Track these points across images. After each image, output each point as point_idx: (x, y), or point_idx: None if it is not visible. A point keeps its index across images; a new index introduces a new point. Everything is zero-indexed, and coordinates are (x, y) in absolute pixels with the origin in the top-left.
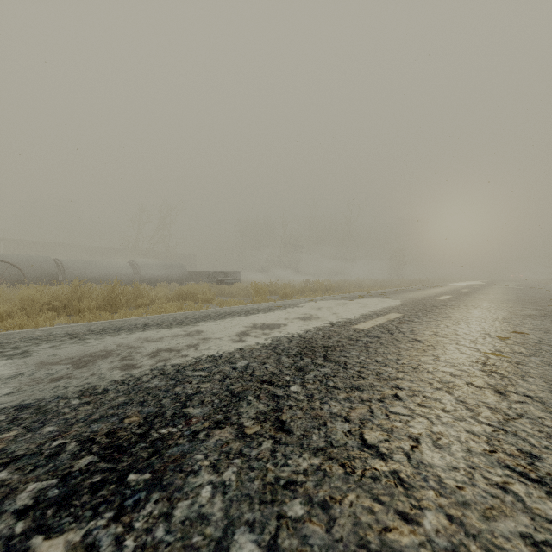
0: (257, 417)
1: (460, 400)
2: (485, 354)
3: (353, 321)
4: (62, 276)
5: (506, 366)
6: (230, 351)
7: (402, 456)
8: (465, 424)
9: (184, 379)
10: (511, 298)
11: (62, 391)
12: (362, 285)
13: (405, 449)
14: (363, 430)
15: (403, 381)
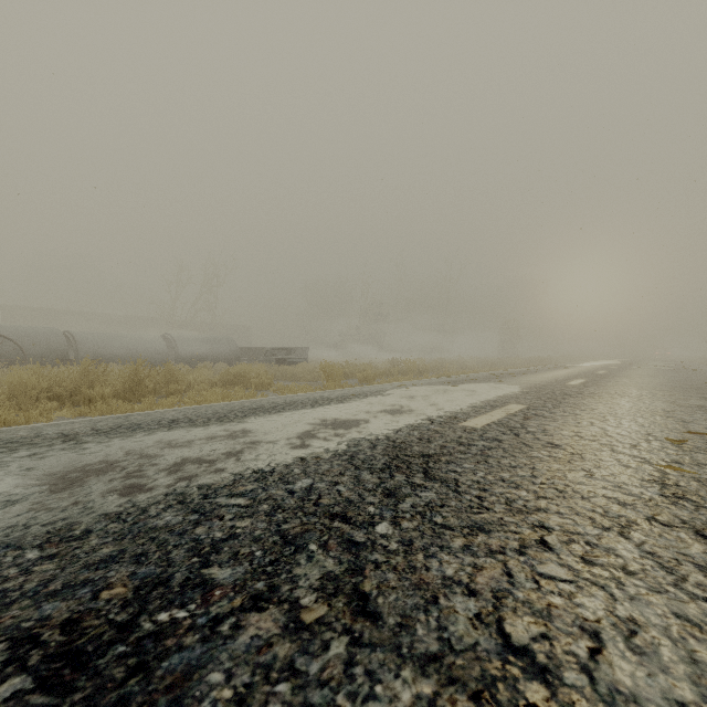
0: (322, 585)
1: (646, 551)
2: (658, 466)
3: (459, 415)
4: (74, 354)
5: (697, 488)
6: (287, 463)
7: (579, 675)
8: (668, 600)
9: (212, 512)
10: (665, 383)
11: (18, 533)
12: (465, 365)
13: (581, 658)
14: (501, 614)
15: (548, 515)
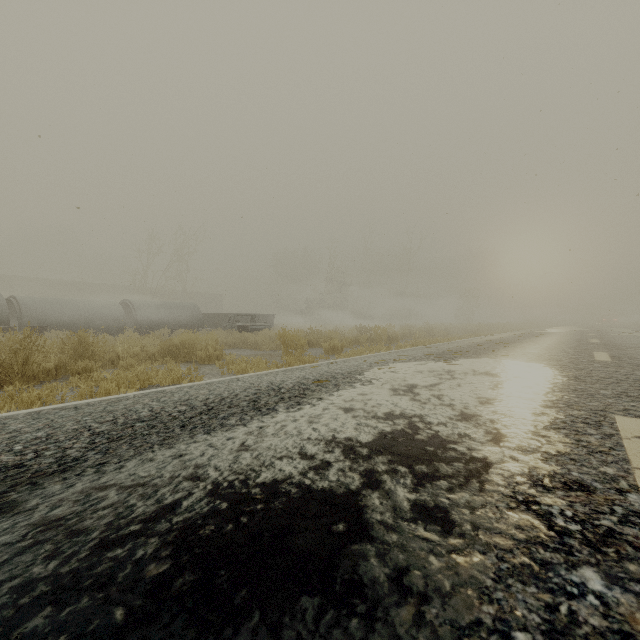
0: None
1: None
2: None
3: (580, 474)
4: (18, 320)
5: None
6: None
7: None
8: None
9: None
10: None
11: None
12: (433, 332)
13: None
14: None
15: None
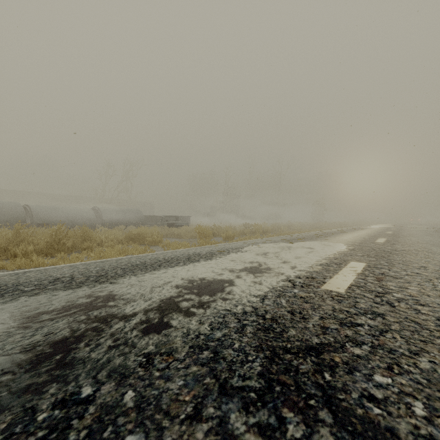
0: None
1: None
2: None
3: (315, 275)
4: (30, 220)
5: None
6: (124, 370)
7: None
8: None
9: None
10: None
11: None
12: (293, 227)
13: None
14: None
15: None
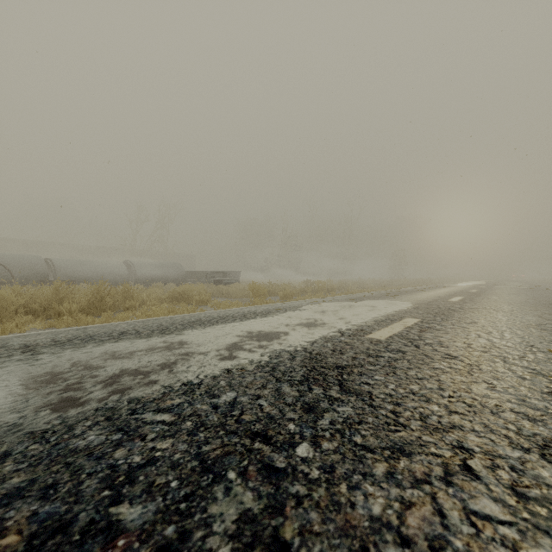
0: (239, 530)
1: None
2: (551, 378)
3: (365, 328)
4: (53, 276)
5: None
6: (214, 374)
7: None
8: None
9: (135, 431)
10: (528, 300)
11: None
12: (364, 285)
13: None
14: None
15: (464, 433)
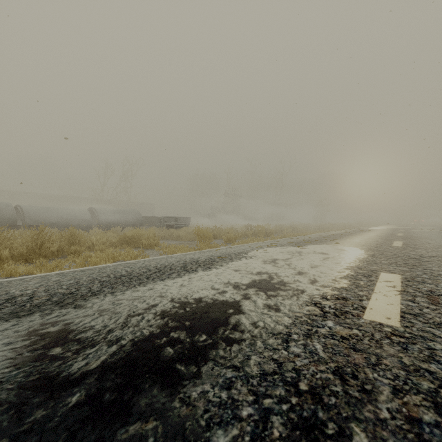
0: None
1: None
2: None
3: (346, 294)
4: (22, 221)
5: None
6: None
7: None
8: None
9: None
10: None
11: None
12: (297, 229)
13: None
14: None
15: None
